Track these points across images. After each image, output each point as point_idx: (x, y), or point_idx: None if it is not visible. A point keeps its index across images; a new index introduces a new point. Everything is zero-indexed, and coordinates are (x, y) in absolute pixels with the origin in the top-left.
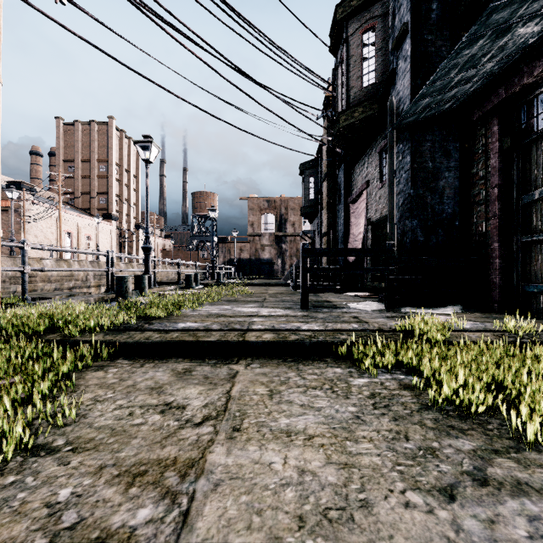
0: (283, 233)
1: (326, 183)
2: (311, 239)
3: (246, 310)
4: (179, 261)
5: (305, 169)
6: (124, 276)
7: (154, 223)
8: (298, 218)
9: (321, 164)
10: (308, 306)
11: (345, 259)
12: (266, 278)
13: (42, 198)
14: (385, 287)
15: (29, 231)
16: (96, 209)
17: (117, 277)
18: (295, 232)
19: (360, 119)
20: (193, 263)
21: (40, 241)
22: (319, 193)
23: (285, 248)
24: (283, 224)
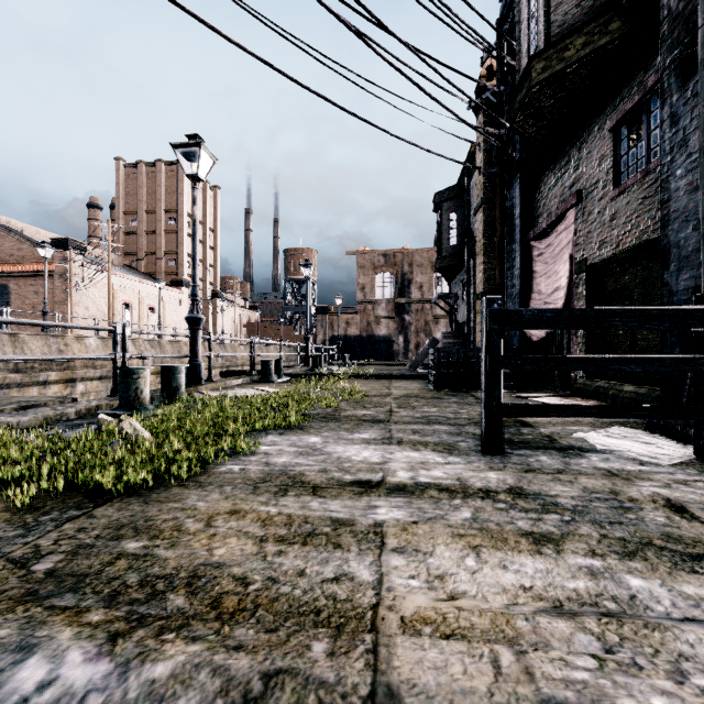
0: (406, 300)
1: (481, 215)
2: (451, 306)
3: (355, 458)
4: (253, 340)
5: (443, 200)
6: (131, 368)
7: (234, 289)
8: (427, 278)
9: (468, 189)
10: (501, 448)
11: (523, 335)
12: (384, 364)
13: (98, 260)
14: (698, 404)
15: (77, 301)
16: (163, 272)
17: (120, 371)
18: (423, 297)
19: (578, 59)
20: (277, 342)
21: (91, 314)
22: (466, 234)
23: (409, 320)
24: (406, 287)
